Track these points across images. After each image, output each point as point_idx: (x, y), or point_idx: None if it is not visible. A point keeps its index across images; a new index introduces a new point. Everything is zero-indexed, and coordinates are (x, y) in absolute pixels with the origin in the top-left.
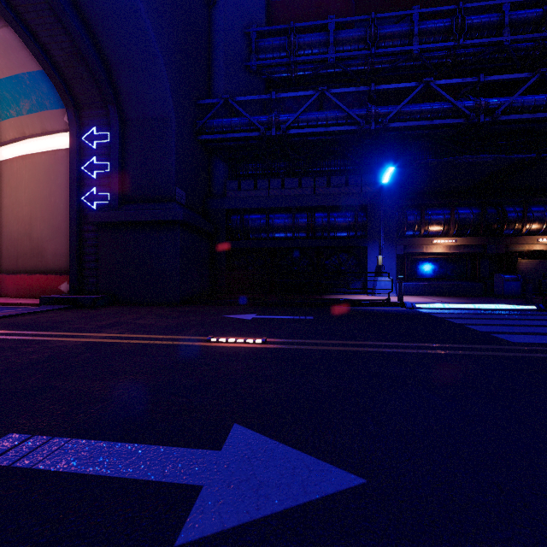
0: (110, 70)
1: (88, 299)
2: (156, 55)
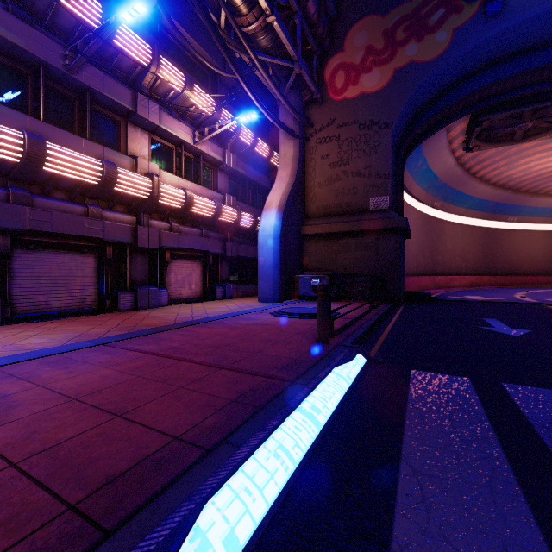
0: None
1: None
2: None
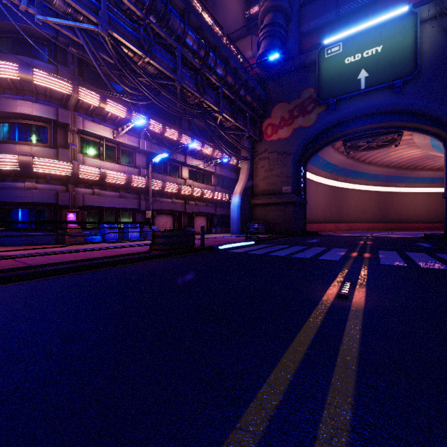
0: (441, 122)
1: (428, 235)
2: (445, 109)
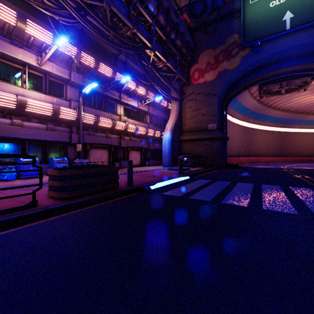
0: None
1: None
2: None
